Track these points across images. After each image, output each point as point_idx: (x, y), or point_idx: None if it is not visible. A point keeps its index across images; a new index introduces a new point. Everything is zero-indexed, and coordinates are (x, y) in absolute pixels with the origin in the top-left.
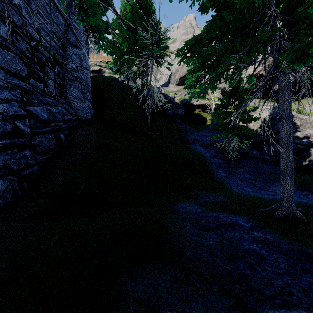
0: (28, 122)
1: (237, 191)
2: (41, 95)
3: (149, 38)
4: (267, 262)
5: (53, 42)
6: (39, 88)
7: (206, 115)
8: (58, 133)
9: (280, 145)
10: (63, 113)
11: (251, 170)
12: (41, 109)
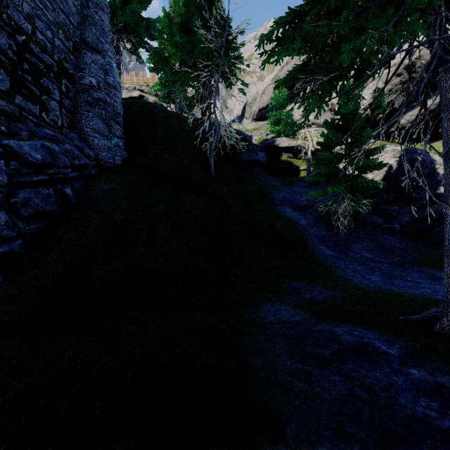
0: (5, 165)
1: (357, 282)
2: (37, 125)
3: (213, 41)
4: None
5: (57, 40)
6: (33, 113)
7: (298, 163)
8: (62, 186)
9: (446, 203)
10: (74, 155)
11: (372, 247)
12: (31, 146)
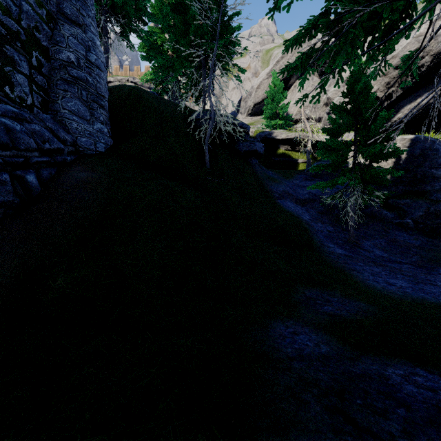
0: None
1: (381, 288)
2: None
3: (207, 19)
4: None
5: (26, 4)
6: None
7: (296, 156)
8: (23, 172)
9: None
10: (43, 137)
11: (384, 244)
12: None
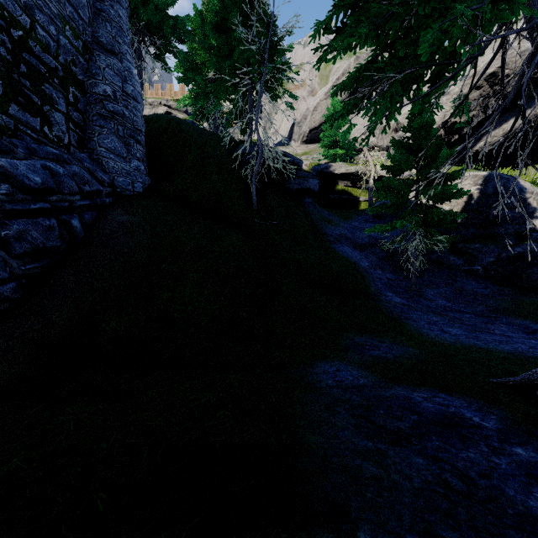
0: None
1: (433, 336)
2: (37, 141)
3: (254, 43)
4: None
5: (63, 38)
6: (32, 127)
7: (358, 193)
8: (68, 217)
9: None
10: (83, 179)
11: (450, 293)
12: (28, 166)
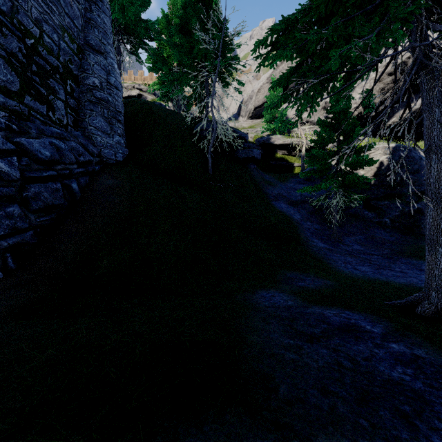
0: (18, 162)
1: (347, 272)
2: (44, 123)
3: (210, 43)
4: (434, 410)
5: (63, 43)
6: (41, 112)
7: (293, 160)
8: (69, 181)
9: (427, 196)
10: (79, 152)
11: (363, 240)
12: (40, 143)
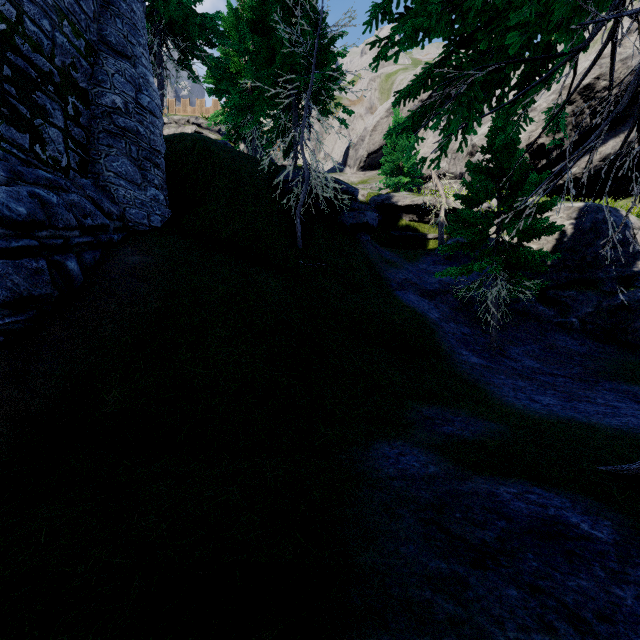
0: None
1: (521, 406)
2: (25, 163)
3: (299, 45)
4: None
5: (60, 35)
6: (19, 145)
7: (426, 229)
8: (62, 257)
9: None
10: (84, 210)
11: (539, 351)
12: (10, 193)
